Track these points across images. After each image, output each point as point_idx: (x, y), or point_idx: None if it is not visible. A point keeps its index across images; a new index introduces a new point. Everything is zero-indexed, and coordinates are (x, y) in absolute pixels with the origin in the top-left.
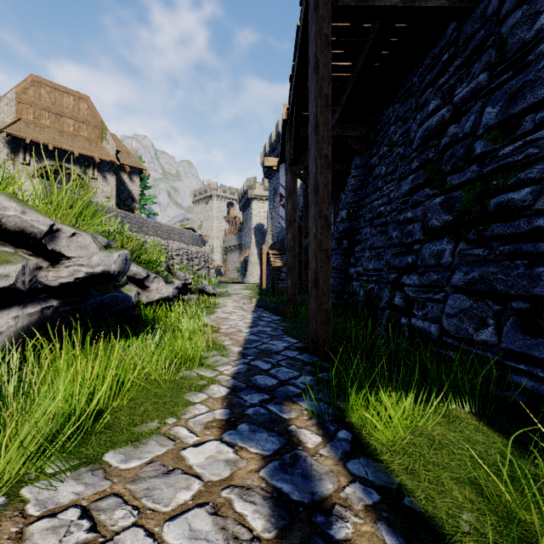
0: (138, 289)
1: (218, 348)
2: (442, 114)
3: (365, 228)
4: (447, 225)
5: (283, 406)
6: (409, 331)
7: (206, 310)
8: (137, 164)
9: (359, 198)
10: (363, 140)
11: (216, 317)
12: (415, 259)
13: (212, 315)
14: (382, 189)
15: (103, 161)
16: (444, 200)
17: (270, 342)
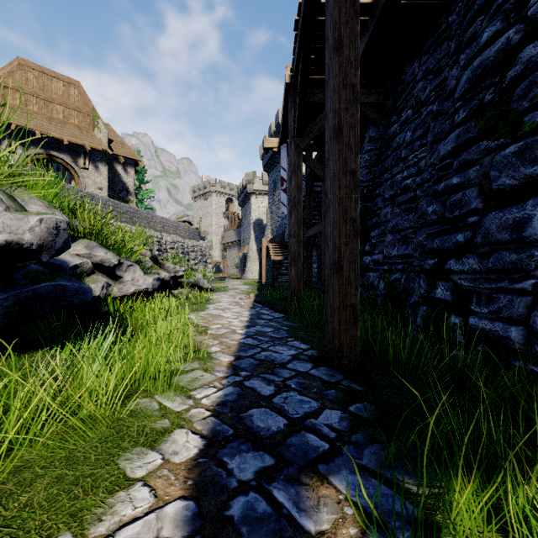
0: (109, 280)
1: (200, 358)
2: (507, 38)
3: (385, 208)
4: (531, 181)
5: (302, 490)
6: (464, 335)
7: (197, 306)
8: (131, 155)
9: (374, 175)
10: (379, 108)
11: (206, 314)
12: (469, 236)
13: (202, 312)
14: (407, 159)
15: (94, 151)
16: (524, 147)
17: (272, 347)
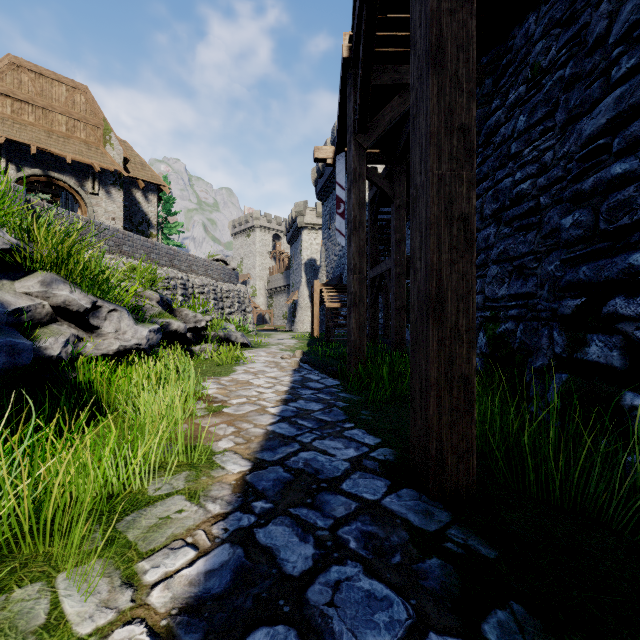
0: (80, 331)
1: (194, 464)
2: None
3: (485, 229)
4: None
5: None
6: None
7: (221, 368)
8: (154, 179)
9: None
10: None
11: (230, 381)
12: None
13: (225, 377)
14: (521, 154)
15: (106, 172)
16: None
17: (318, 442)
